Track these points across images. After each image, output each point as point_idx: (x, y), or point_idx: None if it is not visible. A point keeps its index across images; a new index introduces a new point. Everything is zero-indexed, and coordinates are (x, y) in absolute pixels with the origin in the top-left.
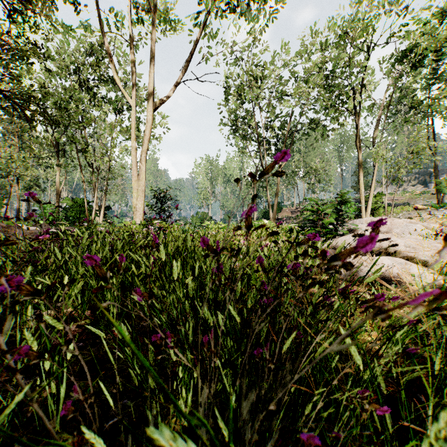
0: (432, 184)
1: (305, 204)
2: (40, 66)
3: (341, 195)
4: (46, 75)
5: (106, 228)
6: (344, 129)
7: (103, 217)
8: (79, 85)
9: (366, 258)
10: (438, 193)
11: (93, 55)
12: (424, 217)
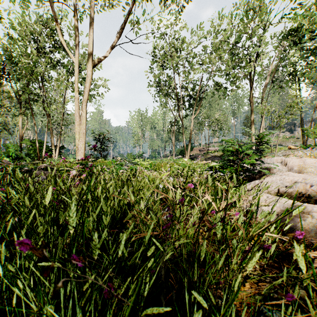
0: (296, 131)
1: (225, 145)
2: (4, 34)
3: (261, 136)
4: (9, 41)
5: (50, 164)
6: (236, 92)
7: (59, 154)
8: (38, 51)
9: (310, 207)
10: (303, 138)
11: (48, 27)
12: (297, 155)
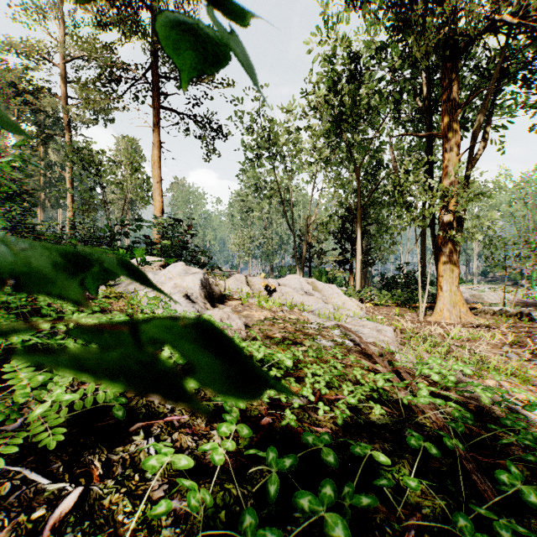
0: None
1: None
2: None
3: None
4: None
5: None
6: None
7: None
8: None
9: None
10: None
11: None
12: None
